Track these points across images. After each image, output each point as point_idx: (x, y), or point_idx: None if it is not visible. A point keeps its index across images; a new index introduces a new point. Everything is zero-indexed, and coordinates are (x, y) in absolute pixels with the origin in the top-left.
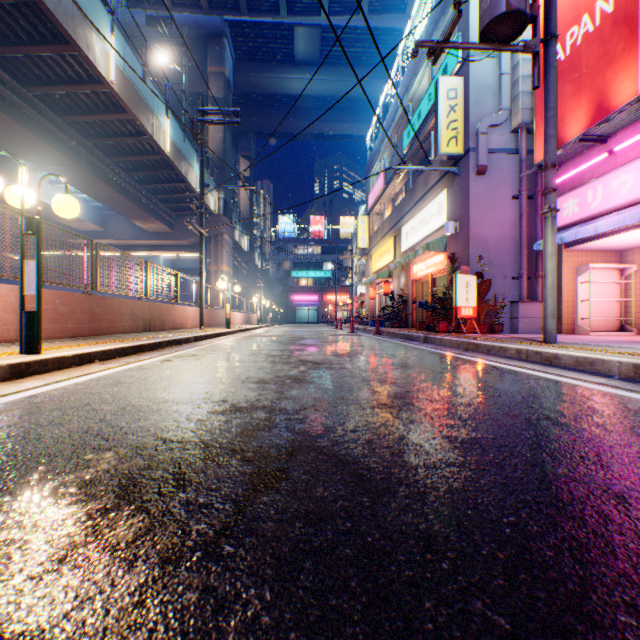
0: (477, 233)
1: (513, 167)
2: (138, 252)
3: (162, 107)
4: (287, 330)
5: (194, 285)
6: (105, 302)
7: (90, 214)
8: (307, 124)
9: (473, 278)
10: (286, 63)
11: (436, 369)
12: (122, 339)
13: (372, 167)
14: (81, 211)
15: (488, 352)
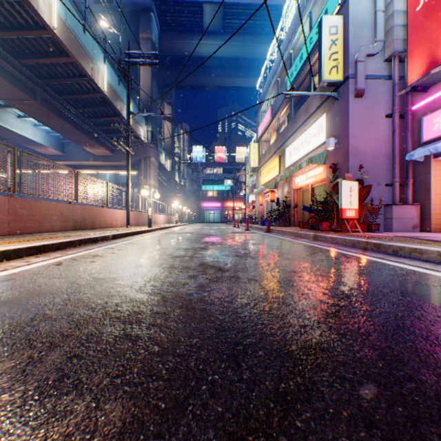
0: (355, 146)
1: (386, 91)
2: (88, 170)
3: (100, 56)
4: (197, 228)
5: (123, 193)
6: (30, 204)
7: (51, 142)
8: (213, 79)
9: (355, 184)
10: (197, 32)
11: (369, 282)
12: (36, 238)
13: (261, 106)
14: (44, 139)
15: (395, 253)
